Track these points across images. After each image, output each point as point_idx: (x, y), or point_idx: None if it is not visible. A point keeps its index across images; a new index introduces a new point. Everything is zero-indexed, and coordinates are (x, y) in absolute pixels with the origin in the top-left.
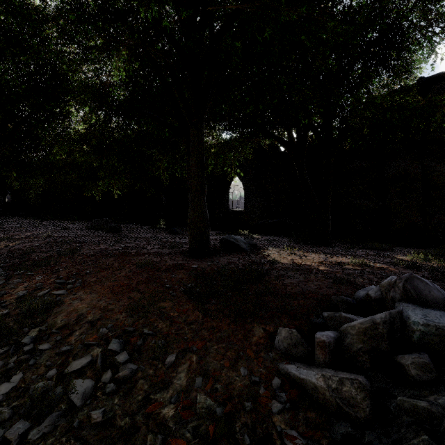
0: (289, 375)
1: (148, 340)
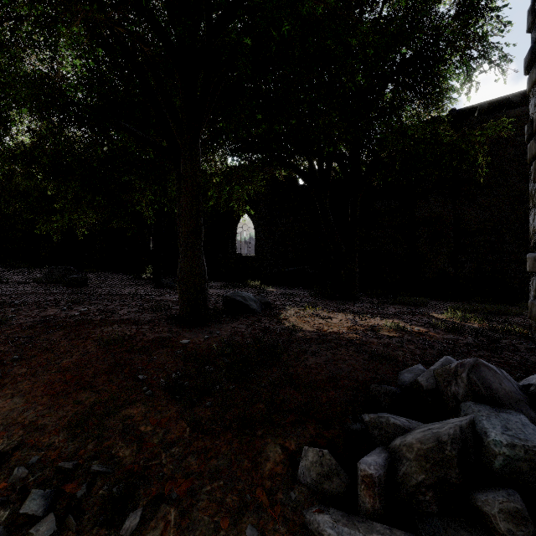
0: (322, 534)
1: (97, 484)
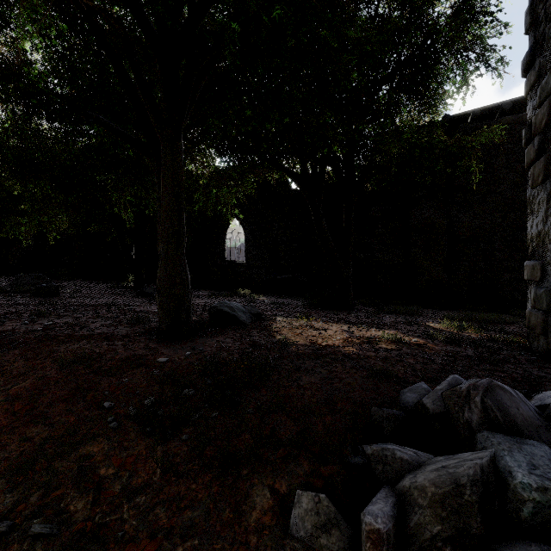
0: None
1: None
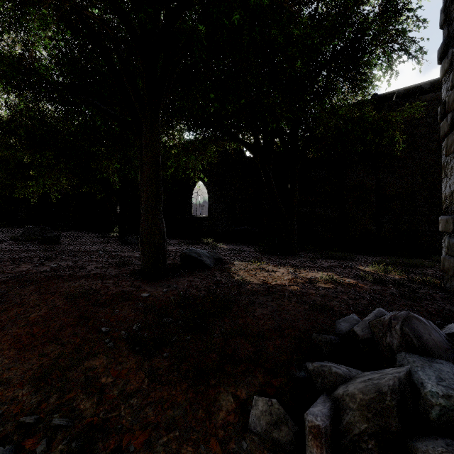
0: None
1: (57, 438)
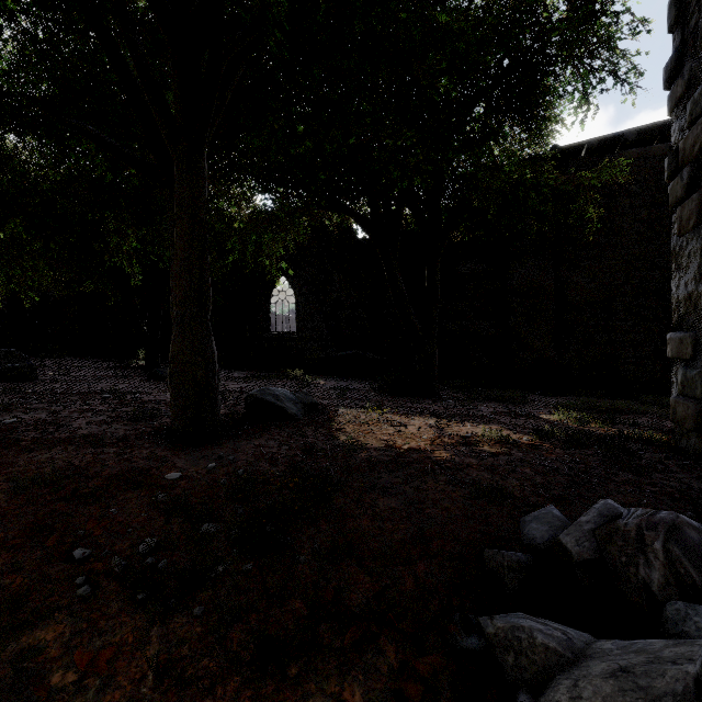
0: None
1: None
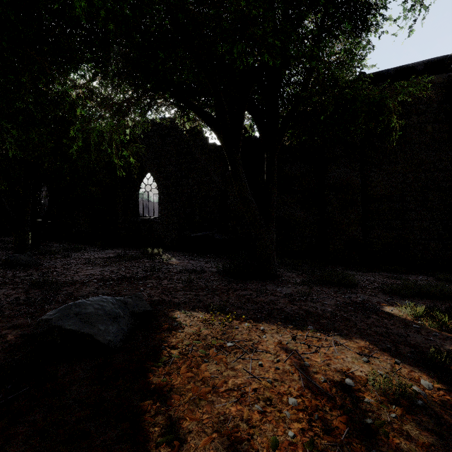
0: None
1: None
